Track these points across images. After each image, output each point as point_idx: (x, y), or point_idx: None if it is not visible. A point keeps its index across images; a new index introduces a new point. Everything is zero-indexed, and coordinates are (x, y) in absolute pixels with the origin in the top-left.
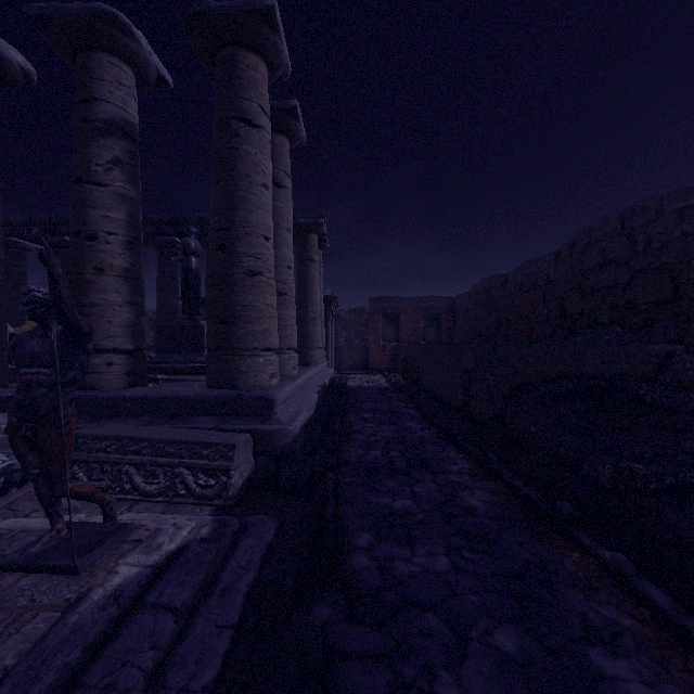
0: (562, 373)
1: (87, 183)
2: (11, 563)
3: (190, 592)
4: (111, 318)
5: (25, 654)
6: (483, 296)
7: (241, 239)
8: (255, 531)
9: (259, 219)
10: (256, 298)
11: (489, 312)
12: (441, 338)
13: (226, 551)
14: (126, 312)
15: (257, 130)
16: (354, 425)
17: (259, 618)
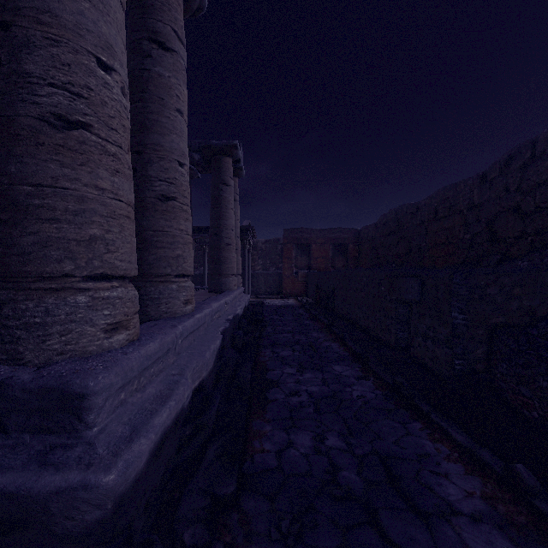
0: None
1: None
2: None
3: None
4: None
5: None
6: (391, 226)
7: (33, 46)
8: None
9: (81, 18)
10: (69, 172)
11: (398, 241)
12: (348, 266)
13: None
14: None
15: None
16: (269, 370)
17: None
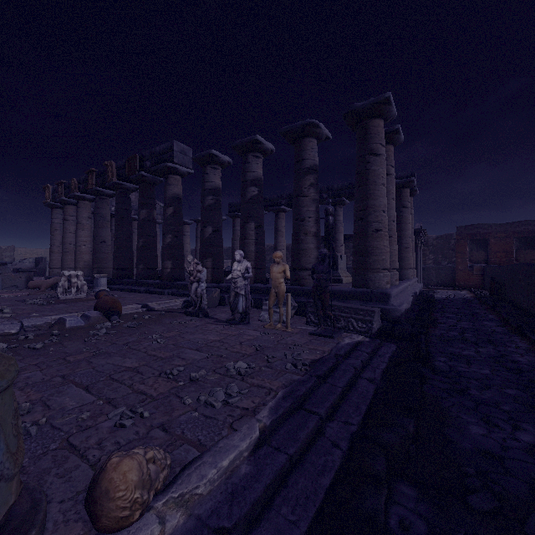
0: None
1: (300, 197)
2: (313, 333)
3: (370, 350)
4: (310, 255)
5: (334, 347)
6: None
7: (371, 214)
8: (386, 346)
9: (380, 202)
10: (379, 243)
11: None
12: None
13: (377, 347)
14: (315, 252)
15: (379, 157)
16: (438, 319)
17: (395, 364)
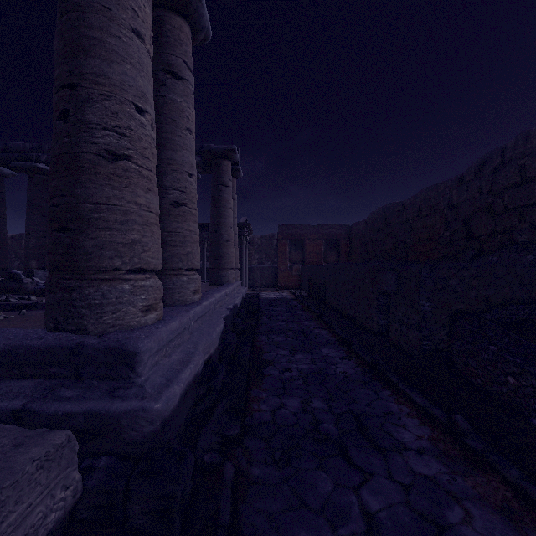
0: (508, 298)
1: None
2: None
3: None
4: None
5: None
6: (379, 222)
7: (92, 101)
8: None
9: (125, 77)
10: (118, 193)
11: (386, 237)
12: (340, 260)
13: None
14: None
15: None
16: (265, 352)
17: None
